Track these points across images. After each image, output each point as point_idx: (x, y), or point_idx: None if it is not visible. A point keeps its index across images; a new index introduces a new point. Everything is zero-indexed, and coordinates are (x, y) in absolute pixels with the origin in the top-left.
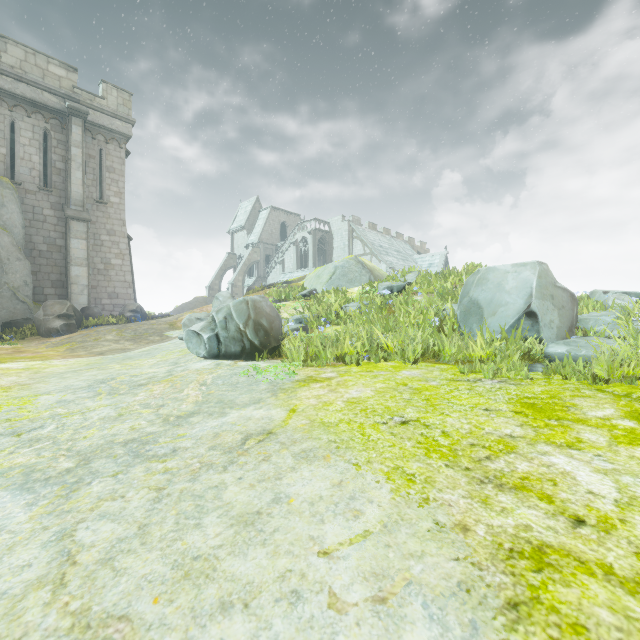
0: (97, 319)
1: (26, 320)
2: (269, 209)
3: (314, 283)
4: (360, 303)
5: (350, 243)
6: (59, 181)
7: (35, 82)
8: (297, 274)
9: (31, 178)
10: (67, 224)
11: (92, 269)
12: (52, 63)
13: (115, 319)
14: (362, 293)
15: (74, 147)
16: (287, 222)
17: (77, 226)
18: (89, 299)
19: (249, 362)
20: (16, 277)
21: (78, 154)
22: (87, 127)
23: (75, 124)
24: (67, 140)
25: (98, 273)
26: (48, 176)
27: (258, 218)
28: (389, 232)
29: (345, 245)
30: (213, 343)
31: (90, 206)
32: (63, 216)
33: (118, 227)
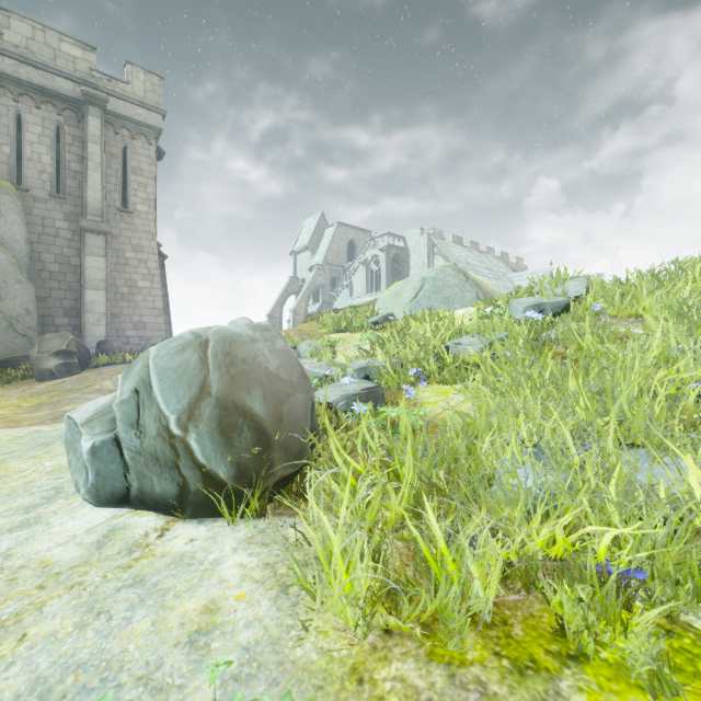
0: (109, 356)
1: (28, 357)
2: (335, 225)
3: (390, 305)
4: (492, 338)
5: (430, 261)
6: (74, 186)
7: (44, 64)
8: (367, 299)
9: (40, 183)
10: (81, 238)
11: (114, 293)
12: (65, 41)
13: (131, 356)
14: (477, 318)
15: (91, 143)
16: (356, 240)
17: (94, 240)
18: (107, 330)
19: (204, 528)
20: (15, 304)
21: (96, 152)
22: (108, 119)
23: (92, 115)
24: (83, 135)
25: (121, 298)
26: (61, 180)
27: (323, 236)
28: (477, 246)
29: (424, 263)
30: (109, 463)
31: (112, 216)
32: (79, 229)
33: (146, 242)
